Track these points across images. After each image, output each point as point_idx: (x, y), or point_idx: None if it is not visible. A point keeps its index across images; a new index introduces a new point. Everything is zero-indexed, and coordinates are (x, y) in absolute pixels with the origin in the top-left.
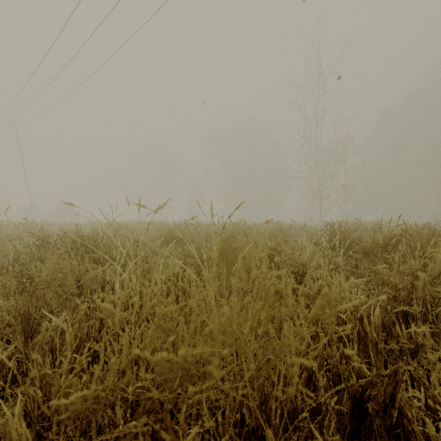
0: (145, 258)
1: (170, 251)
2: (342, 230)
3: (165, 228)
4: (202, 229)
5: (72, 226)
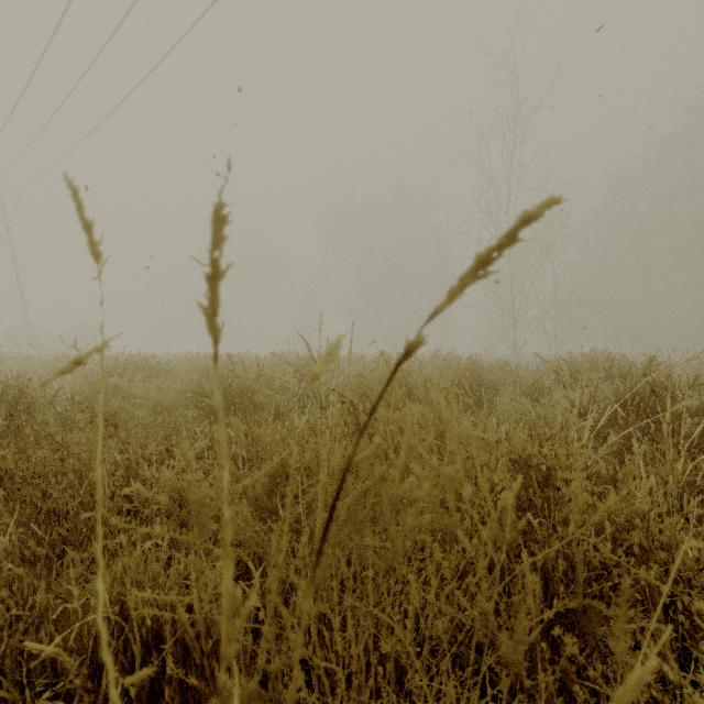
0: (127, 464)
1: (205, 440)
2: (654, 381)
3: (237, 369)
4: (100, 500)
5: (57, 364)
